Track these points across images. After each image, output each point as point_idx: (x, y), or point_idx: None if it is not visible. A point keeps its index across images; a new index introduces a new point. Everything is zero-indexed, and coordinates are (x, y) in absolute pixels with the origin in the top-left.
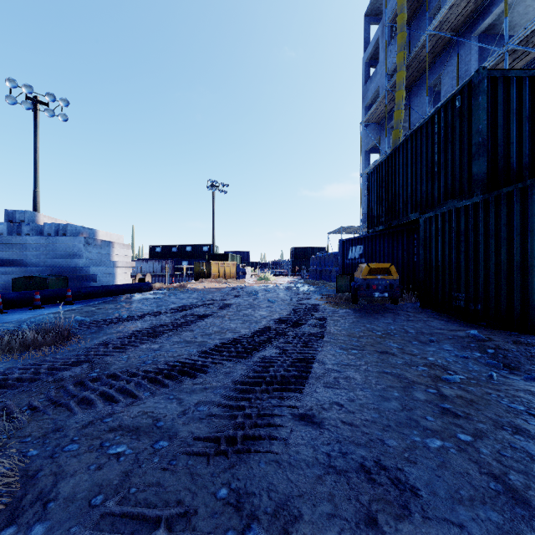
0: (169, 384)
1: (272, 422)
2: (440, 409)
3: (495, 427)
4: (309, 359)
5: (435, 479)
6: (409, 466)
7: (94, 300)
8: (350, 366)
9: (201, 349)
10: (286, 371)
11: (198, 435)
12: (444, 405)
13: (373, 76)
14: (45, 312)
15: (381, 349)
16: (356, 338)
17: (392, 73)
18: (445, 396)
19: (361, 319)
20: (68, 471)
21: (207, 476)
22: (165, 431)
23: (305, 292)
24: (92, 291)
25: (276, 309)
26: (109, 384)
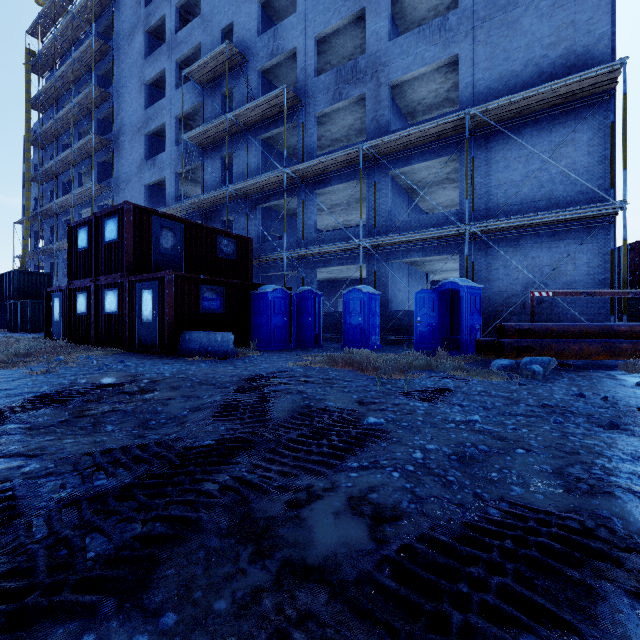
0: None
1: None
2: None
3: None
4: None
5: None
6: None
7: None
8: None
9: None
10: None
11: None
12: None
13: None
14: None
15: None
16: None
17: (41, 196)
18: None
19: None
20: None
21: None
22: None
23: None
24: None
25: None
26: None
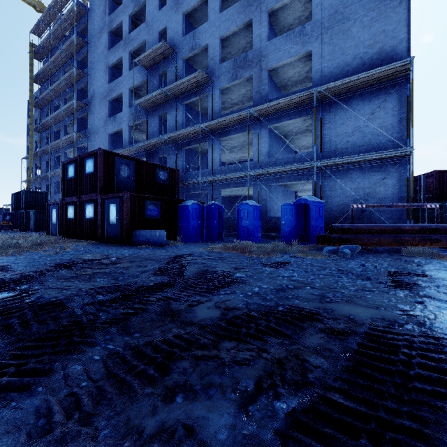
0: None
1: None
2: None
3: None
4: None
5: None
6: None
7: None
8: None
9: None
10: None
11: None
12: None
13: None
14: None
15: None
16: None
17: (39, 140)
18: None
19: None
20: None
21: None
22: None
23: None
24: None
25: None
26: None
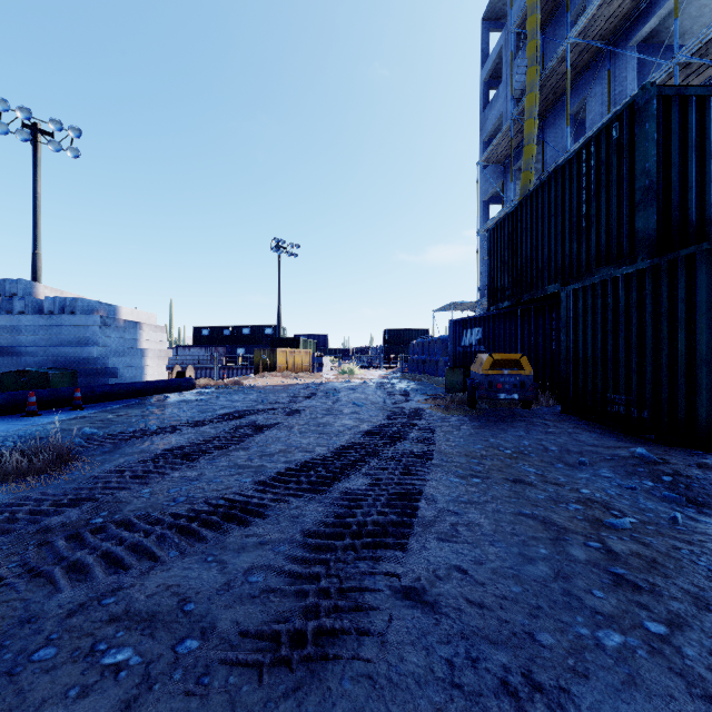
0: (207, 536)
1: (362, 603)
2: (611, 576)
3: (697, 608)
4: (413, 494)
5: (621, 709)
6: (577, 684)
7: (114, 403)
8: (472, 504)
9: (257, 479)
10: (380, 514)
11: (247, 626)
12: (615, 568)
13: (493, 100)
14: (42, 421)
15: (513, 476)
16: (477, 460)
17: (519, 96)
18: (615, 554)
19: (482, 431)
20: (32, 702)
21: (258, 708)
22: (197, 621)
23: (404, 392)
24: (110, 390)
25: (364, 416)
26: (117, 538)
